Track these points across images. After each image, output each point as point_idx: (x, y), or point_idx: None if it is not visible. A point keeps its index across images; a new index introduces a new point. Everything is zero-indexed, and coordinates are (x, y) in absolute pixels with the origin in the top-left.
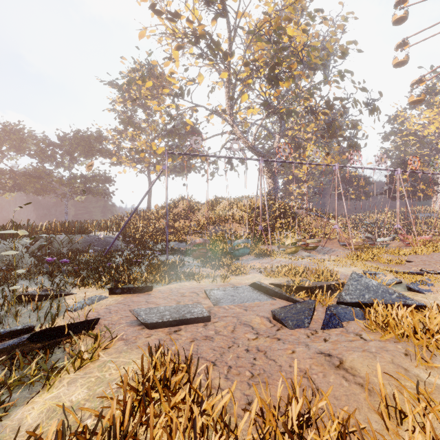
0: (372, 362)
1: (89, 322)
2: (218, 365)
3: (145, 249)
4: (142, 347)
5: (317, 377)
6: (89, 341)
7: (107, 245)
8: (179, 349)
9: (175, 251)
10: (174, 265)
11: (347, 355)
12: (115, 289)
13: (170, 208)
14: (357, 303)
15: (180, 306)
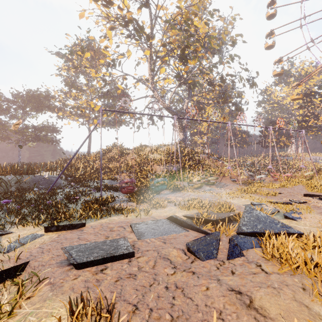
0: (278, 300)
1: (16, 267)
2: (140, 308)
3: (83, 186)
4: (68, 292)
5: (231, 318)
6: (15, 288)
7: (51, 183)
8: (103, 291)
9: (108, 188)
10: (106, 201)
11: (255, 293)
12: (51, 227)
13: (105, 153)
14: (252, 233)
15: (108, 241)
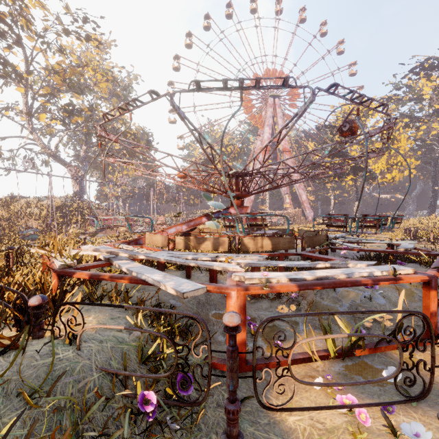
0: None
1: None
2: None
3: None
4: None
5: None
6: None
7: None
8: None
9: None
10: None
11: None
12: None
13: None
14: None
15: None
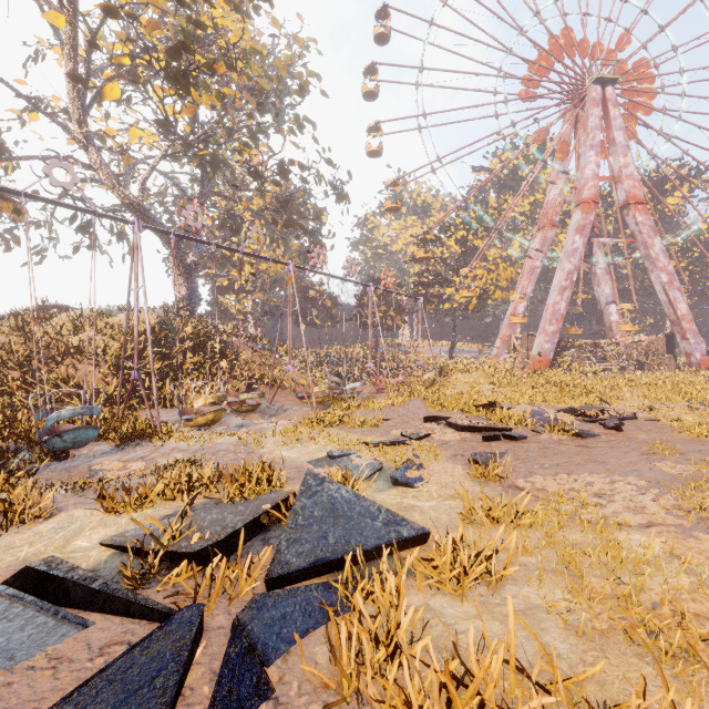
0: None
1: None
2: None
3: None
4: None
5: None
6: None
7: None
8: None
9: None
10: None
11: None
12: None
13: None
14: (313, 567)
15: None
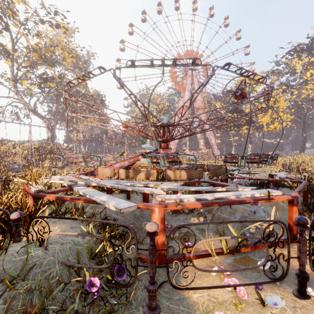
0: None
1: None
2: None
3: None
4: None
5: None
6: None
7: None
8: None
9: None
10: None
11: None
12: None
13: None
14: None
15: None
